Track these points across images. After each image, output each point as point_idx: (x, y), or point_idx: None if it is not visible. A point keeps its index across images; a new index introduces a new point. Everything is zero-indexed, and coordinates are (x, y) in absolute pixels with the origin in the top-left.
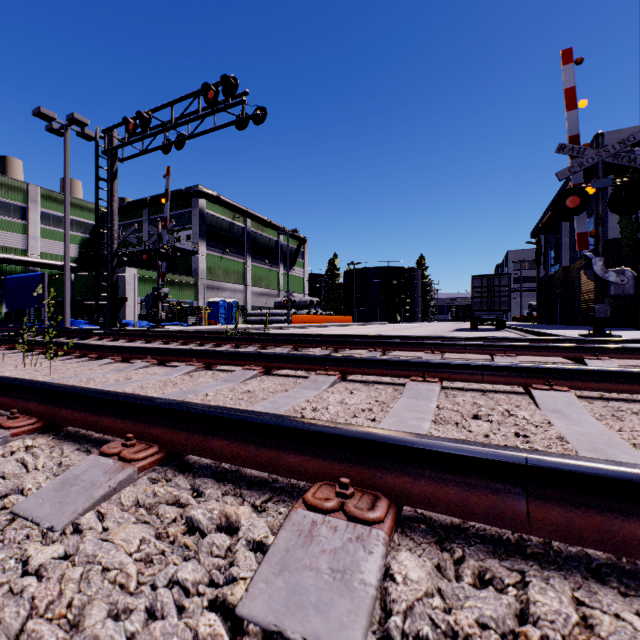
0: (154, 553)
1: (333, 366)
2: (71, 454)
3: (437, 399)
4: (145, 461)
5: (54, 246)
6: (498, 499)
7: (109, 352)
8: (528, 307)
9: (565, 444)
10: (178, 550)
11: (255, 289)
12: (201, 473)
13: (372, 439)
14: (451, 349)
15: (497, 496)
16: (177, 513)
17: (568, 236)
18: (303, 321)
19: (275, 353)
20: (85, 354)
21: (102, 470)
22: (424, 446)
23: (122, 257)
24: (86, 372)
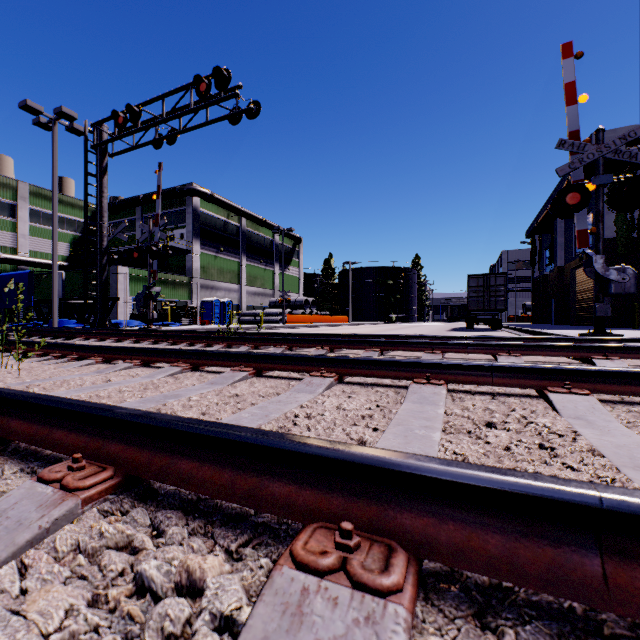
0: (78, 637)
1: (329, 367)
2: (9, 477)
3: (444, 404)
4: (93, 490)
5: (44, 244)
6: (559, 554)
7: (91, 352)
8: (522, 307)
9: (602, 459)
10: (113, 632)
11: (250, 289)
12: (165, 504)
13: (382, 466)
14: (452, 349)
15: (557, 550)
16: (122, 567)
17: (563, 236)
18: (298, 321)
19: (267, 353)
20: (65, 354)
21: (36, 503)
22: (453, 478)
23: (112, 255)
24: (62, 374)
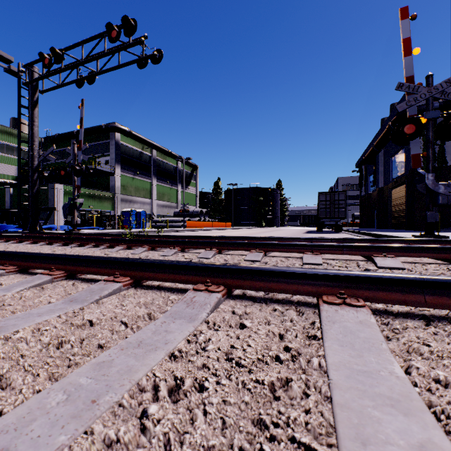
0: None
1: (216, 277)
2: None
3: (387, 346)
4: None
5: None
6: None
7: None
8: (352, 216)
9: None
10: None
11: (159, 202)
12: None
13: None
14: (329, 250)
15: None
16: None
17: (383, 166)
18: (195, 226)
19: (146, 260)
20: None
21: None
22: None
23: (43, 172)
24: None
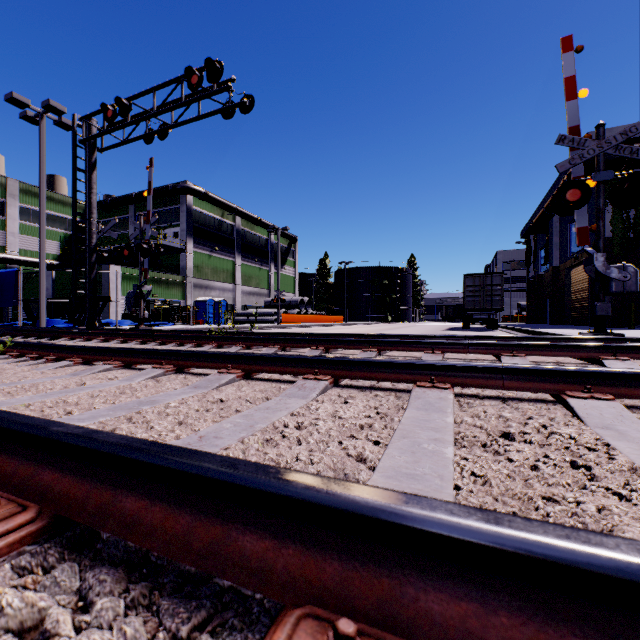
0: None
1: (324, 369)
2: None
3: (453, 411)
4: (1, 541)
5: (34, 243)
6: None
7: (69, 353)
8: (517, 307)
9: None
10: None
11: (245, 288)
12: (100, 559)
13: (398, 522)
14: (453, 349)
15: None
16: None
17: (558, 236)
18: (293, 321)
19: (256, 354)
20: (43, 355)
21: None
22: (508, 546)
23: (102, 253)
24: (33, 377)
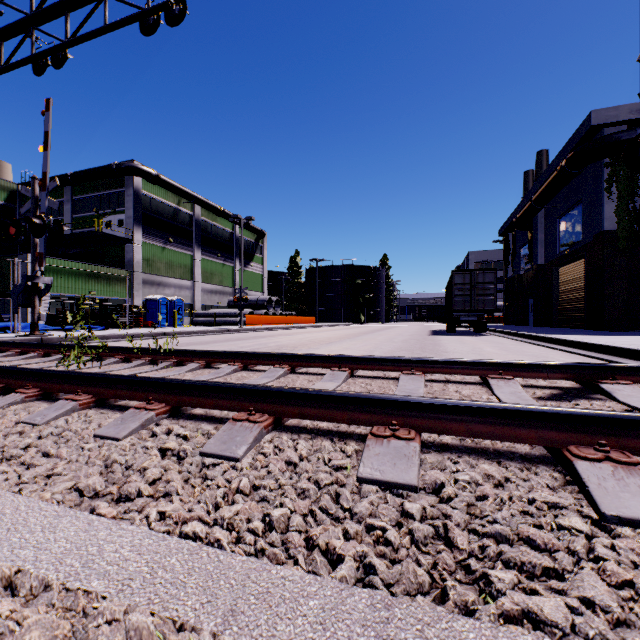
0: None
1: None
2: None
3: None
4: None
5: None
6: None
7: None
8: None
9: None
10: None
11: (206, 286)
12: None
13: None
14: None
15: None
16: None
17: (543, 232)
18: (260, 322)
19: None
20: None
21: None
22: None
23: None
24: None
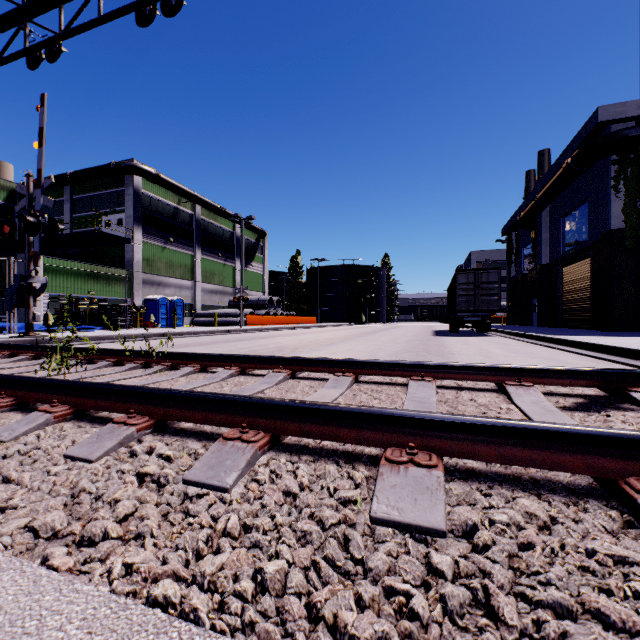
0: None
1: None
2: None
3: None
4: None
5: None
6: None
7: None
8: None
9: None
10: None
11: (206, 286)
12: None
13: None
14: None
15: None
16: None
17: (547, 231)
18: (260, 322)
19: None
20: None
21: None
22: None
23: None
24: None
